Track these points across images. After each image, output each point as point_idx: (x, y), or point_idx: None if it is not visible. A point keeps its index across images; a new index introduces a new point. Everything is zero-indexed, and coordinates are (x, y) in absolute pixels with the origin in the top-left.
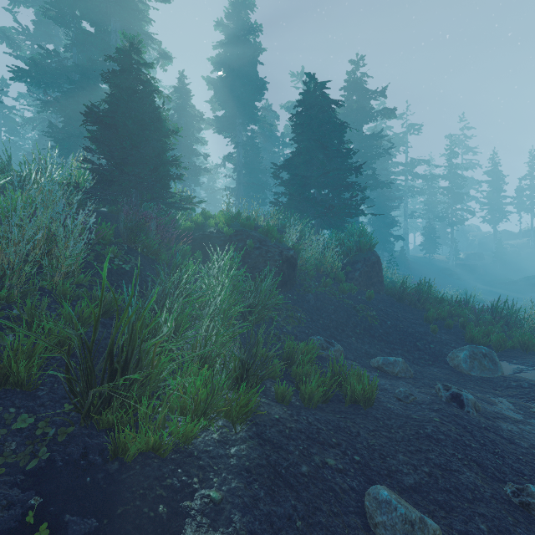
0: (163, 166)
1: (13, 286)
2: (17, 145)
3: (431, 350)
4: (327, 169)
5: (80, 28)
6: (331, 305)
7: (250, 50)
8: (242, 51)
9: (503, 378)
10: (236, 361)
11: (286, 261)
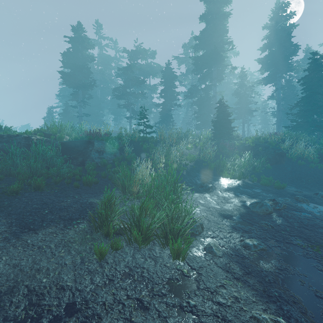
0: (230, 129)
1: (206, 159)
2: (178, 115)
3: None
4: (319, 105)
5: (202, 73)
6: (299, 171)
7: (286, 30)
8: (280, 34)
9: None
10: (241, 172)
11: (277, 154)
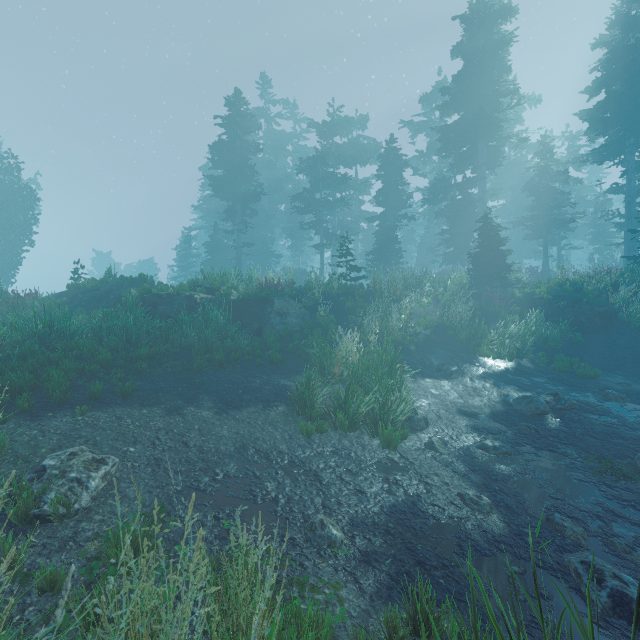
0: (503, 269)
1: (454, 324)
2: (412, 231)
3: None
4: None
5: (458, 154)
6: None
7: None
8: (633, 55)
9: None
10: (515, 348)
11: (598, 314)
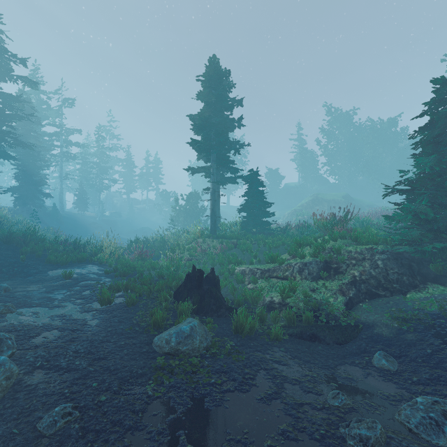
0: None
1: None
2: None
3: (14, 272)
4: None
5: None
6: None
7: None
8: None
9: (53, 277)
10: None
11: None
